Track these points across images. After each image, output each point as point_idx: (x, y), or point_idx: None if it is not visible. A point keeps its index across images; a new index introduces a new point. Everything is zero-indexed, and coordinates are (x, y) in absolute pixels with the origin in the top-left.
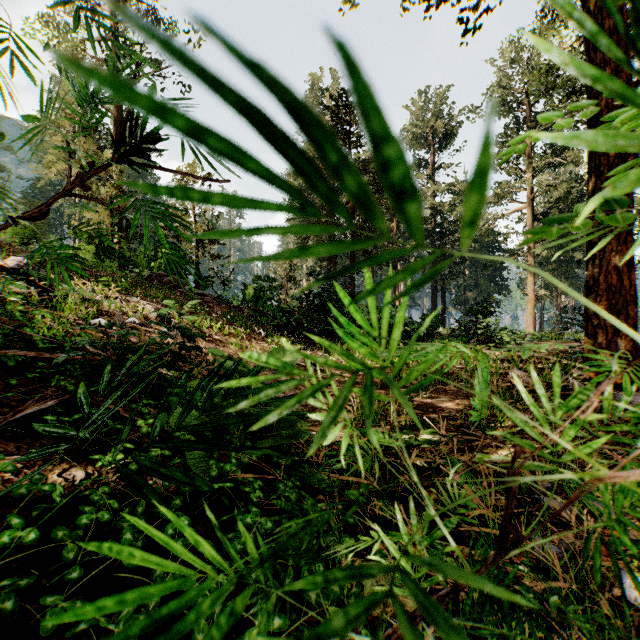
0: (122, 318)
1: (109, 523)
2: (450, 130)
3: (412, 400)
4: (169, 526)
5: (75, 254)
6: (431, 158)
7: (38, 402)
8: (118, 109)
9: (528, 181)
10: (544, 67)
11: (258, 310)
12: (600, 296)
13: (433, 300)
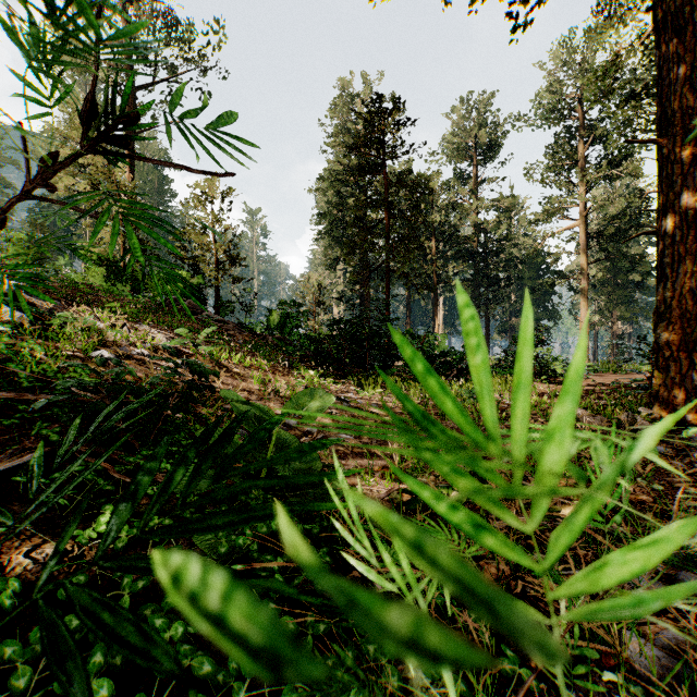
0: (129, 349)
1: (81, 627)
2: (495, 140)
3: None
4: None
5: (41, 276)
6: (474, 171)
7: (14, 455)
8: None
9: (581, 196)
10: (601, 68)
11: (284, 338)
12: (672, 324)
13: None
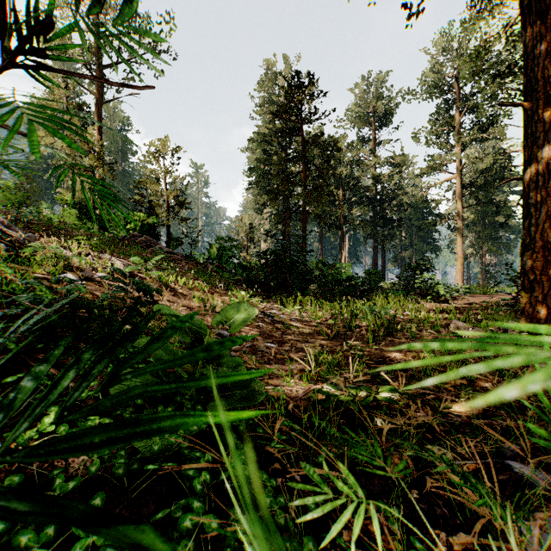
0: (91, 273)
1: (11, 528)
2: (389, 110)
3: (362, 350)
4: (77, 545)
5: None
6: (372, 134)
7: None
8: (99, 91)
9: (457, 154)
10: (474, 52)
11: (221, 266)
12: (536, 253)
13: (374, 258)
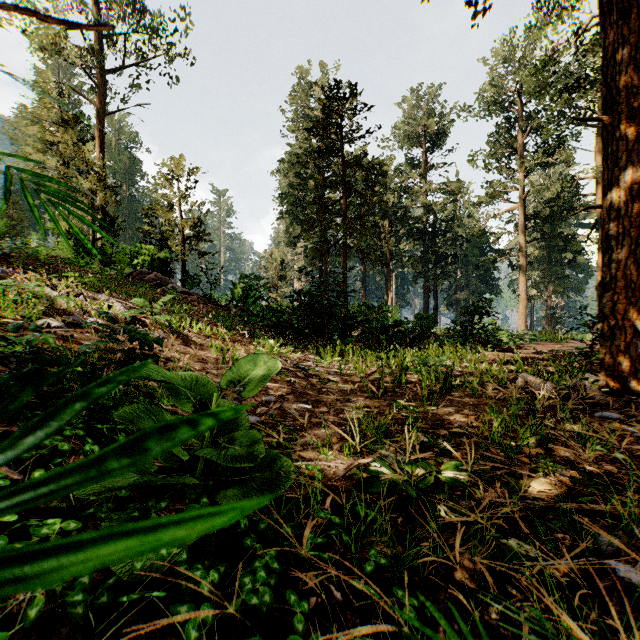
0: (82, 318)
1: None
2: (442, 129)
3: (415, 411)
4: None
5: None
6: (423, 157)
7: None
8: (101, 100)
9: (520, 181)
10: (540, 62)
11: (246, 310)
12: (617, 294)
13: (425, 300)
